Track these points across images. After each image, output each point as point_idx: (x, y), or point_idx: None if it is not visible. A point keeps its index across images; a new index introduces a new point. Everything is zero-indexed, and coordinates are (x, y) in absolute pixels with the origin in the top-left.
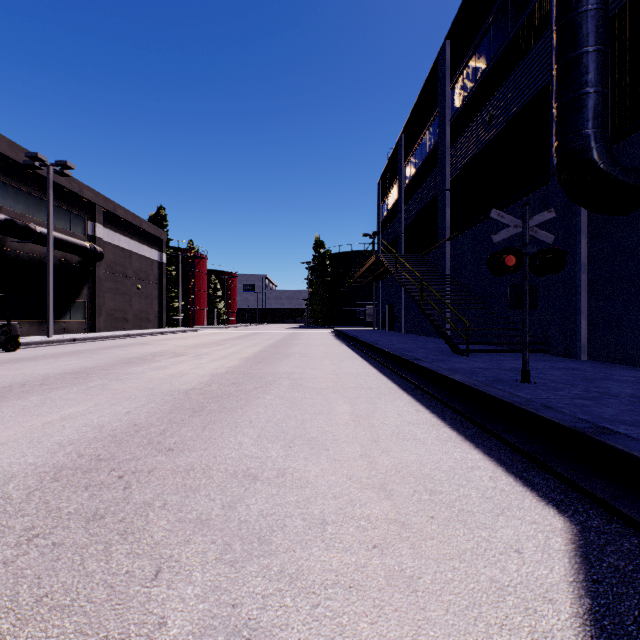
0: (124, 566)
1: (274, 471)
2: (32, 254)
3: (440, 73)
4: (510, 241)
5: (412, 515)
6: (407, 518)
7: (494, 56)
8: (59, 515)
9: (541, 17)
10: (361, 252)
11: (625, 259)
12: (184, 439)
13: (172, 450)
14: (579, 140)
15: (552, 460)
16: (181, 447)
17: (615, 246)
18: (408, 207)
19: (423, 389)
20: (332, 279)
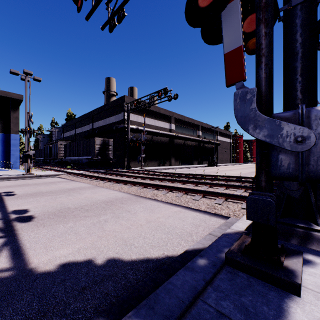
0: None
1: None
2: (209, 146)
3: None
4: None
5: None
6: None
7: None
8: None
9: None
10: None
11: None
12: None
13: None
14: None
15: None
16: None
17: None
18: None
19: None
20: None
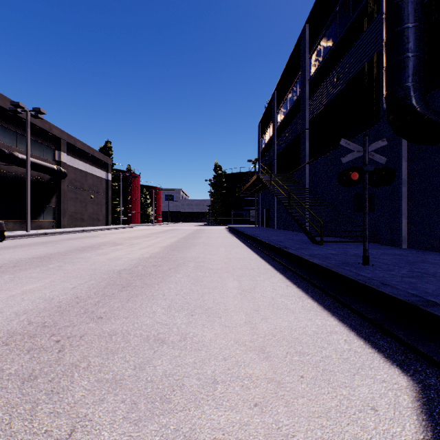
0: (44, 425)
1: (178, 336)
2: (16, 173)
3: (302, 47)
4: (351, 164)
5: (286, 375)
6: (282, 377)
7: (340, 34)
8: (1, 376)
9: (373, 5)
10: (247, 173)
11: (434, 176)
12: (112, 309)
13: (101, 318)
14: (402, 90)
15: (392, 326)
16: (109, 316)
17: (427, 167)
18: (279, 141)
19: (291, 269)
20: (227, 191)
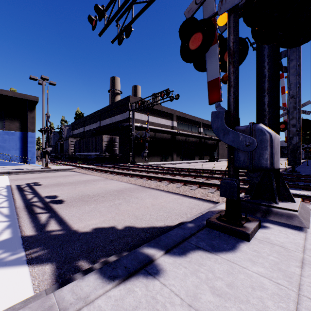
0: None
1: None
2: (210, 142)
3: None
4: None
5: None
6: None
7: None
8: None
9: None
10: None
11: None
12: None
13: None
14: None
15: None
16: None
17: None
18: None
19: None
20: (310, 136)
